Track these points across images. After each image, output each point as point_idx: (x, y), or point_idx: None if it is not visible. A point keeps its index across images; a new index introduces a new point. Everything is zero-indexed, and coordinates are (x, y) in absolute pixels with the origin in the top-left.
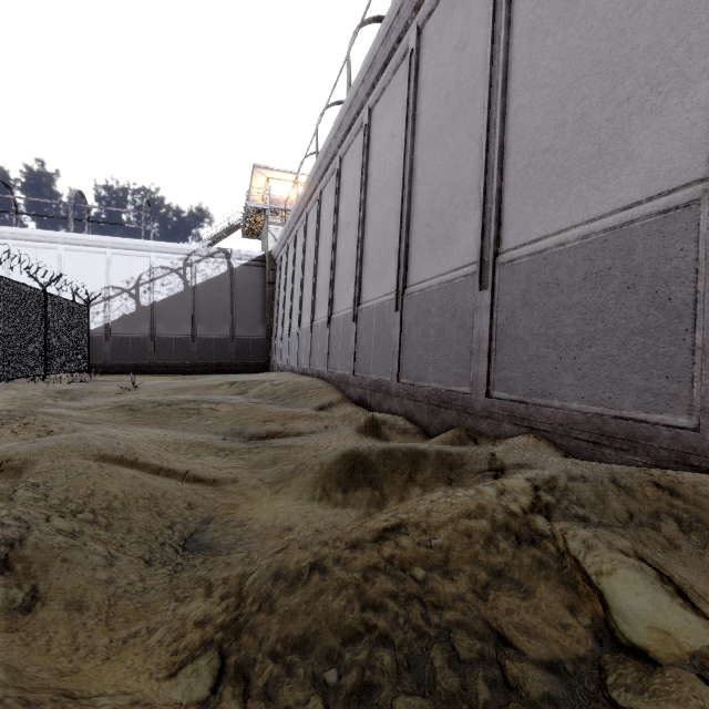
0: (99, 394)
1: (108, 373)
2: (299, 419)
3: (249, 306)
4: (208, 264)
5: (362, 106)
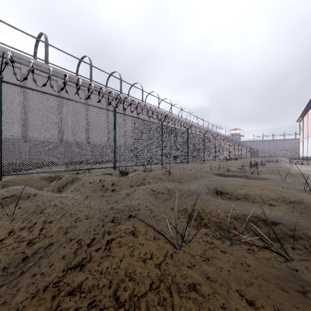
0: None
1: None
2: None
3: None
4: None
5: None
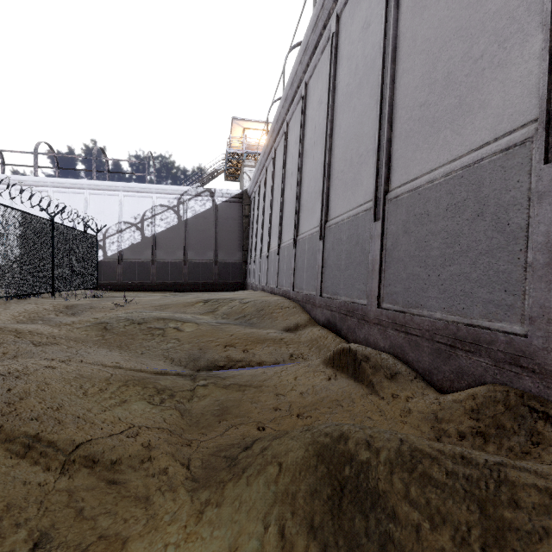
0: (96, 309)
1: (120, 290)
2: (262, 344)
3: (229, 235)
4: (197, 201)
5: (329, 17)
